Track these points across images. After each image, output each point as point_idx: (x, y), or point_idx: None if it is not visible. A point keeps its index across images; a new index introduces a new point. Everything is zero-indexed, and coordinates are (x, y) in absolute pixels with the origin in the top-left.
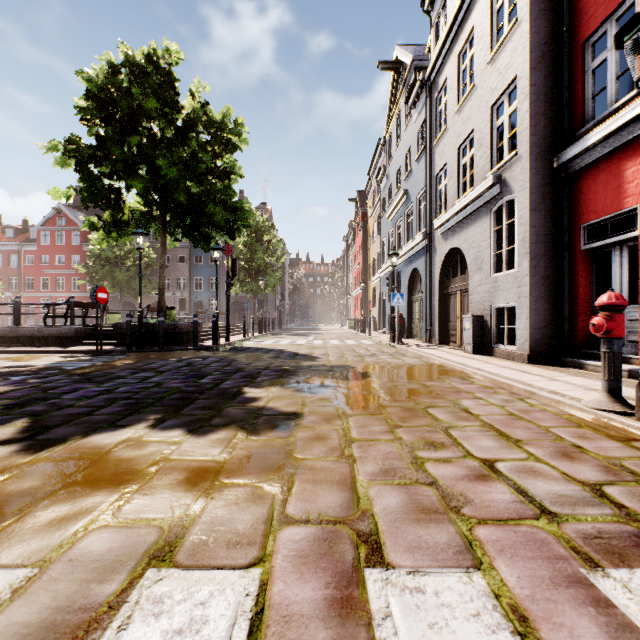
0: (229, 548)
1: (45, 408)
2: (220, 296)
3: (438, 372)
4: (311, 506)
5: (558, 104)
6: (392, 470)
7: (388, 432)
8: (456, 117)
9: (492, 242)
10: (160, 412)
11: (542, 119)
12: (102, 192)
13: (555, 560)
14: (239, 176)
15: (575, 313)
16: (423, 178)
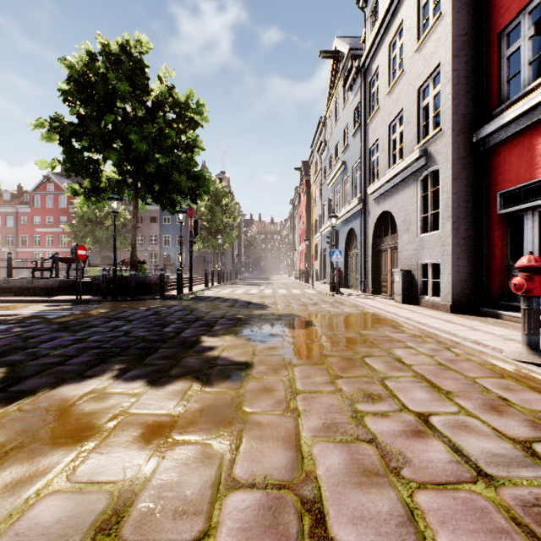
0: (175, 519)
1: (23, 358)
2: (185, 251)
3: (372, 321)
4: (257, 467)
5: (477, 87)
6: (334, 425)
7: (330, 383)
8: (387, 98)
9: (419, 207)
10: (125, 362)
11: (463, 100)
12: (82, 163)
13: (497, 534)
14: (201, 149)
15: (492, 269)
16: (358, 151)
